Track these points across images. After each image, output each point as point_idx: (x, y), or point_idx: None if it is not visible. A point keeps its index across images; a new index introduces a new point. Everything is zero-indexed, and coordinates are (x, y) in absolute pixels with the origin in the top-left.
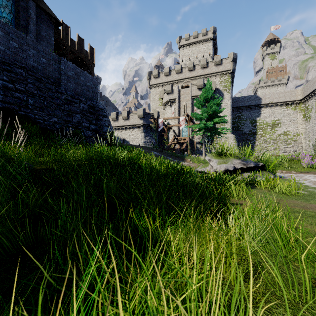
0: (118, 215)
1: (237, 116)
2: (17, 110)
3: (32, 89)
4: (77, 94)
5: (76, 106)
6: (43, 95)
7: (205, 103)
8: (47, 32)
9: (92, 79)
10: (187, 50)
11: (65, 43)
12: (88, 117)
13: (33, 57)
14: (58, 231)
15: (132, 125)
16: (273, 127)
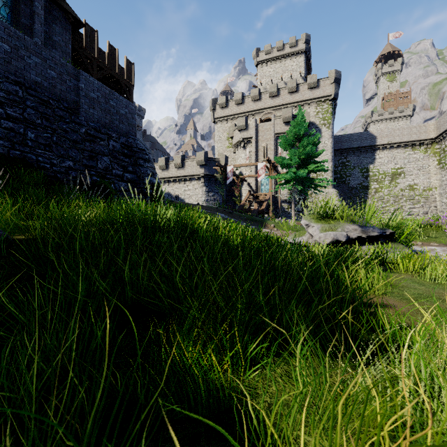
0: (149, 328)
1: (341, 162)
2: (8, 148)
3: (33, 117)
4: (105, 126)
5: (103, 145)
6: (51, 126)
7: (295, 142)
8: (61, 37)
9: (127, 104)
10: (268, 67)
11: (90, 54)
12: (121, 162)
13: (36, 67)
14: (0, 381)
15: (188, 175)
16: (393, 179)
